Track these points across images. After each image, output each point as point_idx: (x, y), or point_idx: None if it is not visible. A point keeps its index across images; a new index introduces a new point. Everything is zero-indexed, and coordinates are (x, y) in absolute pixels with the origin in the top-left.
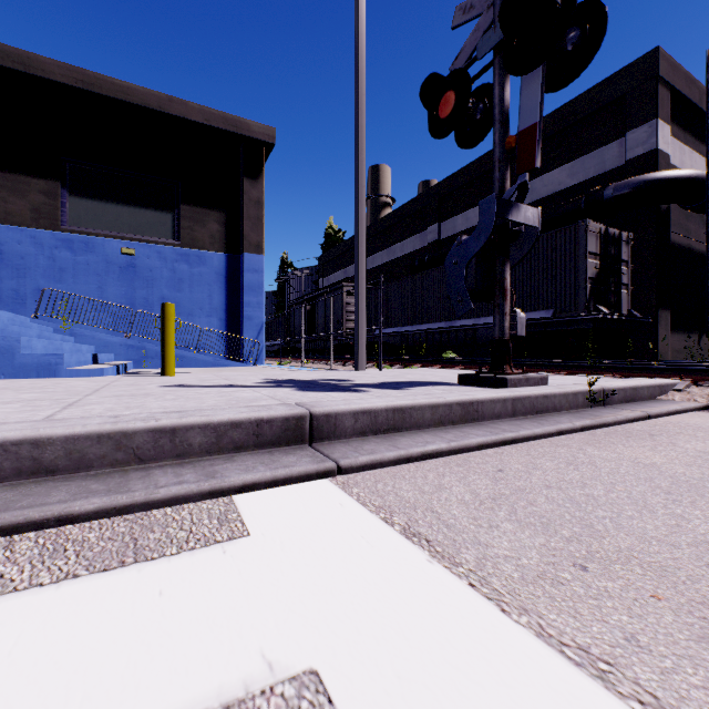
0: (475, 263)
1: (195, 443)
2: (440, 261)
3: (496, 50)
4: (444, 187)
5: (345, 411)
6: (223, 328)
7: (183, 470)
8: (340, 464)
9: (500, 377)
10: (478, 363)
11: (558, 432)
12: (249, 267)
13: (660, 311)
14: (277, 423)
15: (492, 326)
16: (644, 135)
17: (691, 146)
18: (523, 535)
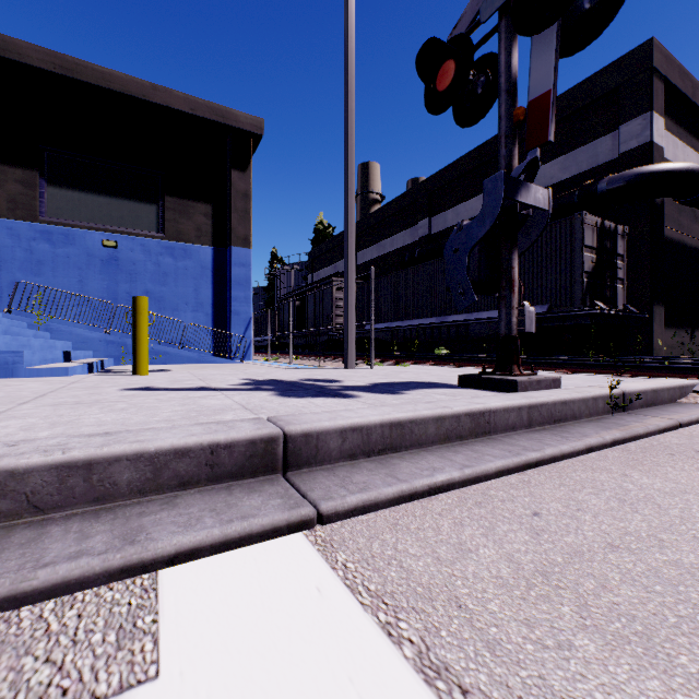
0: (479, 250)
1: (122, 481)
2: (430, 256)
3: (502, 11)
4: (435, 182)
5: (329, 429)
6: (209, 323)
7: (95, 525)
8: (321, 510)
9: (508, 379)
10: (473, 361)
11: (588, 449)
12: (237, 261)
13: (655, 307)
14: (239, 448)
15: (485, 321)
16: (638, 128)
17: (684, 140)
18: (620, 671)
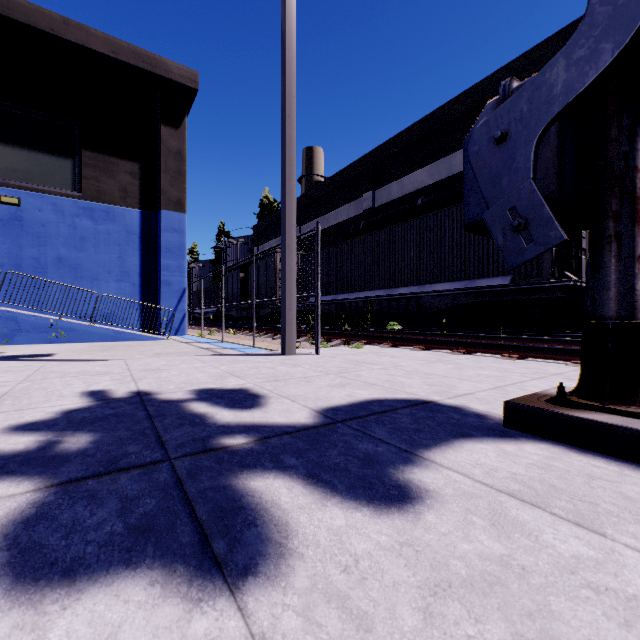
0: (560, 130)
1: None
2: (375, 228)
3: None
4: (379, 154)
5: None
6: (136, 294)
7: None
8: None
9: None
10: (444, 342)
11: None
12: (168, 226)
13: None
14: None
15: (438, 294)
16: None
17: None
18: None
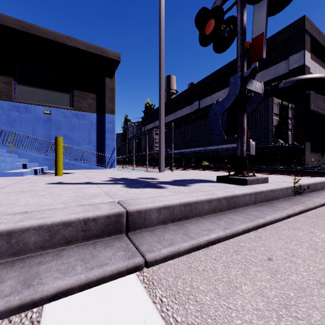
0: (227, 113)
1: (30, 242)
2: (199, 119)
3: None
4: (201, 84)
5: (151, 208)
6: (95, 150)
7: (9, 272)
8: (146, 259)
9: (242, 178)
10: (221, 168)
11: (288, 216)
12: (108, 120)
13: (306, 142)
14: (101, 220)
15: (225, 149)
16: (298, 58)
17: (319, 64)
18: None
